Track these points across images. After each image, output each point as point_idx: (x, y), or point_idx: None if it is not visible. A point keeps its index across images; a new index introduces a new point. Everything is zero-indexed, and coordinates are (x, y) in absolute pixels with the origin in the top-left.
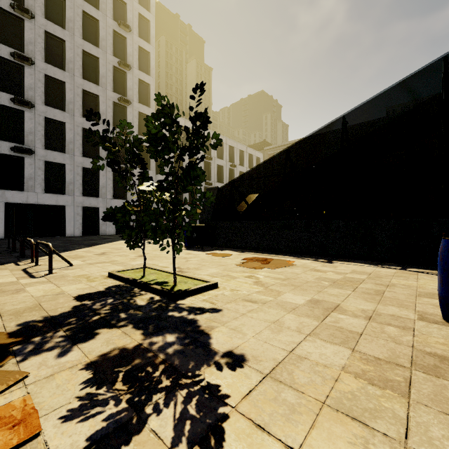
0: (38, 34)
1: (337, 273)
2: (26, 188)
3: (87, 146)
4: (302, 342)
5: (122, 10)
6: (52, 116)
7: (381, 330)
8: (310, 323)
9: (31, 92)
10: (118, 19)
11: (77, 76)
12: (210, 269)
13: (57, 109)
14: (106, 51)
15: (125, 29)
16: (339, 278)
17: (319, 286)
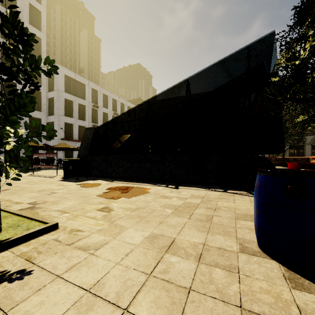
0: None
1: (180, 198)
2: None
3: None
4: None
5: None
6: None
7: (209, 277)
8: (136, 280)
9: None
10: None
11: None
12: (68, 202)
13: None
14: None
15: None
16: (180, 204)
17: (162, 215)
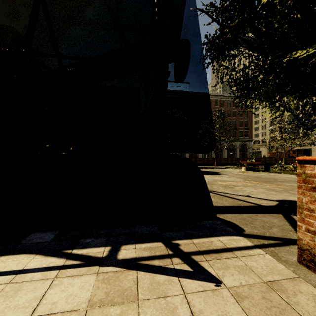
0: None
1: None
2: None
3: None
4: None
5: None
6: None
7: None
8: None
9: None
10: None
11: None
12: None
13: None
14: None
15: None
16: None
17: None
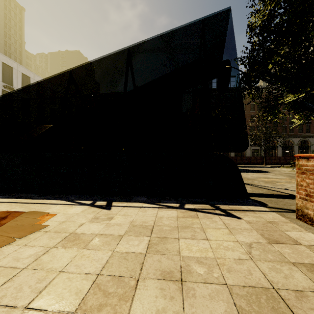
0: None
1: (106, 241)
2: None
3: None
4: None
5: None
6: None
7: None
8: None
9: None
10: None
11: None
12: None
13: None
14: None
15: None
16: (100, 271)
17: None
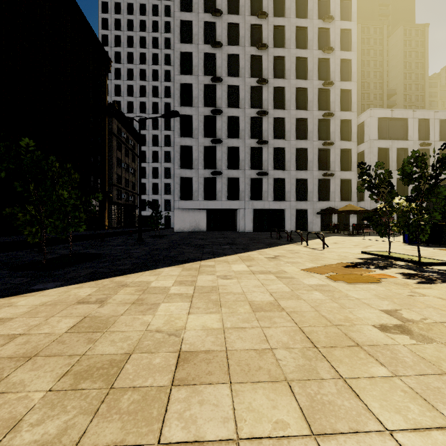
0: (269, 92)
1: None
2: (263, 198)
3: (298, 162)
4: None
5: (325, 37)
6: (277, 146)
7: None
8: None
9: (265, 133)
10: (322, 47)
11: (292, 110)
12: (445, 257)
13: (279, 139)
14: (313, 79)
15: (329, 51)
16: None
17: None
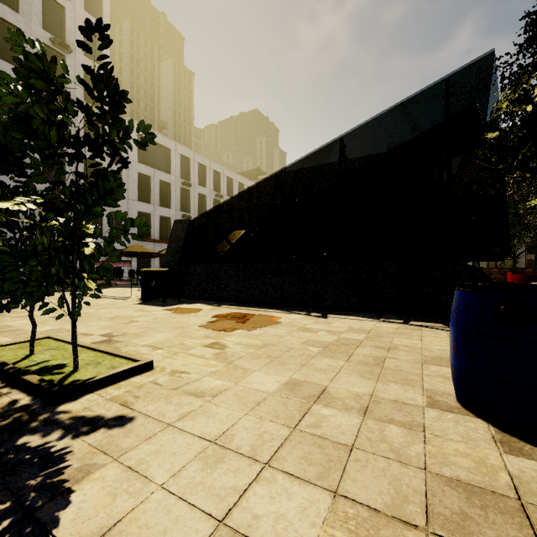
0: None
1: (331, 332)
2: None
3: None
4: (250, 487)
5: None
6: None
7: (380, 434)
8: (276, 434)
9: None
10: None
11: None
12: (159, 334)
13: None
14: (32, 20)
15: None
16: (332, 341)
17: (304, 356)
